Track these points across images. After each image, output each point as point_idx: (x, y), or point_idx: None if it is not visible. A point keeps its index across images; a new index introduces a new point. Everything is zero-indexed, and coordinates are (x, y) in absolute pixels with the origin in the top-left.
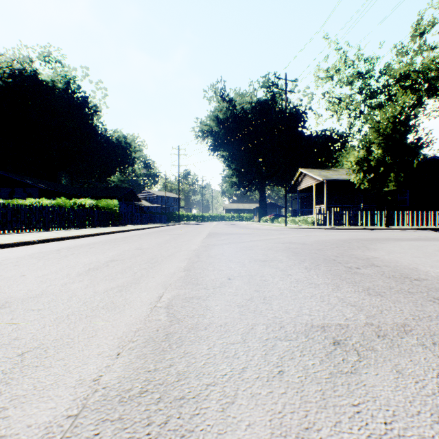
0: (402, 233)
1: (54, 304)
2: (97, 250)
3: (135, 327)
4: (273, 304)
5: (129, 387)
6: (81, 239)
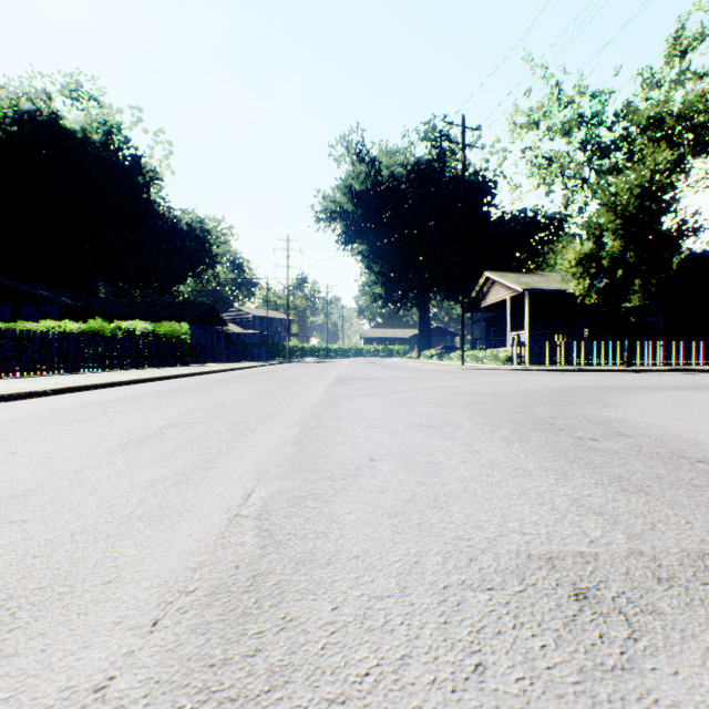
0: (656, 377)
1: (53, 510)
2: (148, 406)
3: (195, 560)
4: (452, 510)
5: (165, 707)
6: (125, 387)
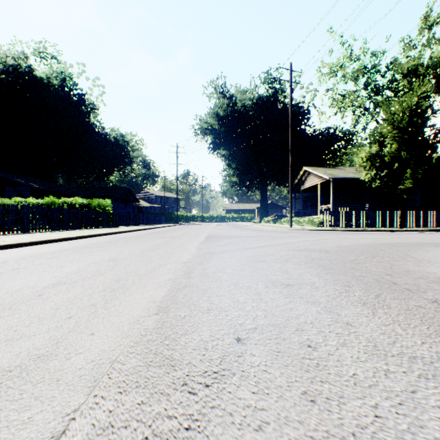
0: (427, 236)
1: None
2: (55, 261)
3: None
4: None
5: None
6: (55, 243)
